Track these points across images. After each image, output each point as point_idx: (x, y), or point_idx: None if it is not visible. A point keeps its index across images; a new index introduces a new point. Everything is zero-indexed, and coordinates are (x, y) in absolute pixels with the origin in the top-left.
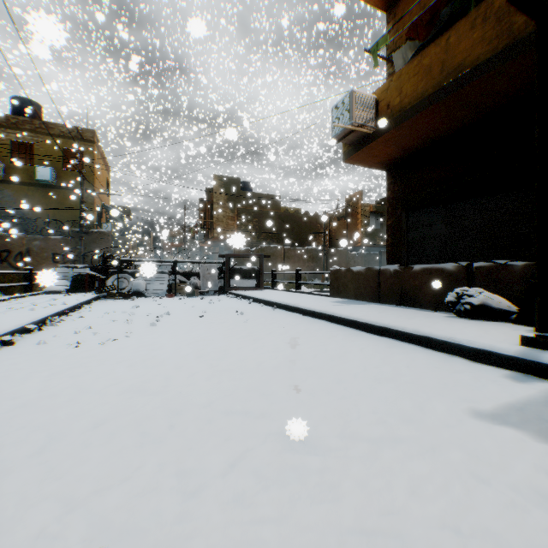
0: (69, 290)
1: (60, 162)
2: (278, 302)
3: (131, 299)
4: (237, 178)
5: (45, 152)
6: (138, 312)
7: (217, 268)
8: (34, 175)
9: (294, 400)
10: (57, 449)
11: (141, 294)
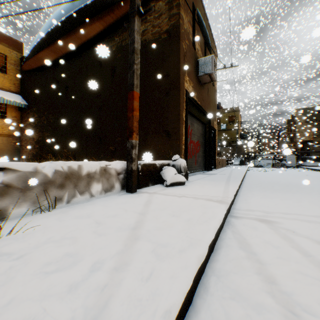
0: (239, 164)
1: (227, 121)
2: (317, 169)
3: (258, 167)
4: (311, 107)
5: (223, 119)
6: (265, 169)
7: (295, 157)
8: (220, 127)
9: (297, 175)
10: (269, 174)
11: (261, 166)
